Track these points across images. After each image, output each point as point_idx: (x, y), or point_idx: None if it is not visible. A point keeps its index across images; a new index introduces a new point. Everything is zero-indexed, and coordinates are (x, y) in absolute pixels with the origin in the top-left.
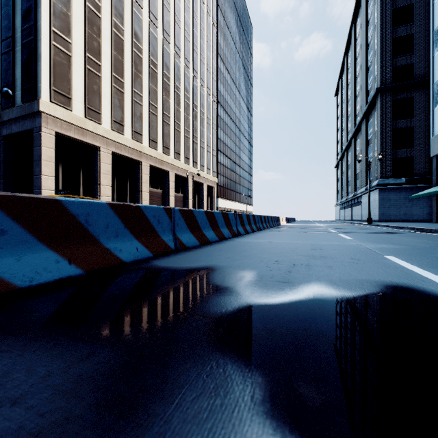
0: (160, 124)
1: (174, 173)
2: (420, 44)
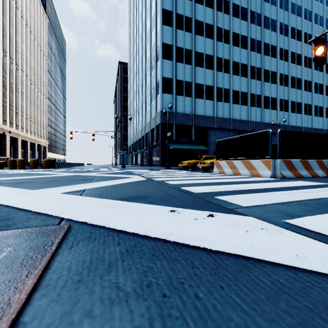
0: (25, 119)
1: (29, 141)
2: None
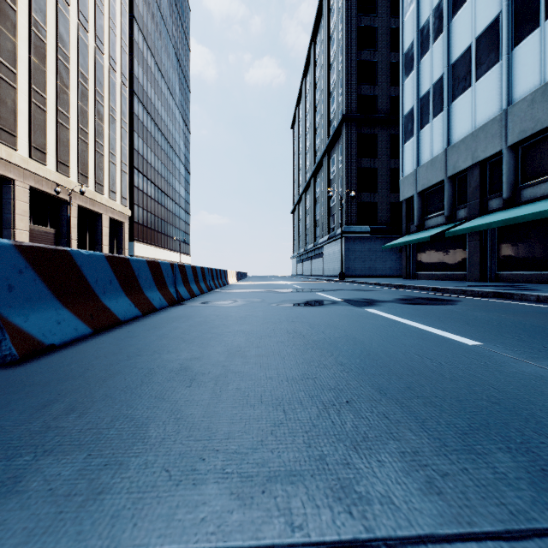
0: None
1: (31, 186)
2: (383, 76)
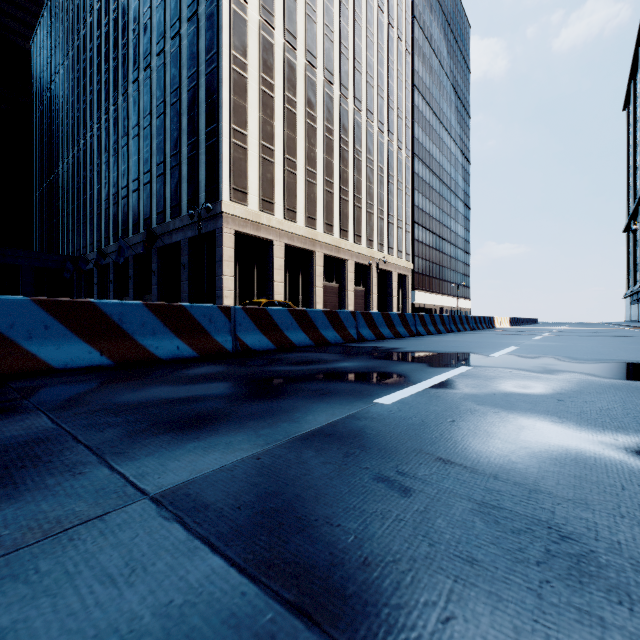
0: (336, 202)
1: (354, 261)
2: None
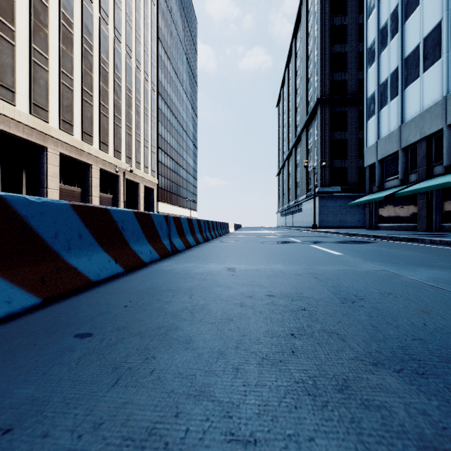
0: (78, 102)
1: (100, 168)
2: (352, 63)
